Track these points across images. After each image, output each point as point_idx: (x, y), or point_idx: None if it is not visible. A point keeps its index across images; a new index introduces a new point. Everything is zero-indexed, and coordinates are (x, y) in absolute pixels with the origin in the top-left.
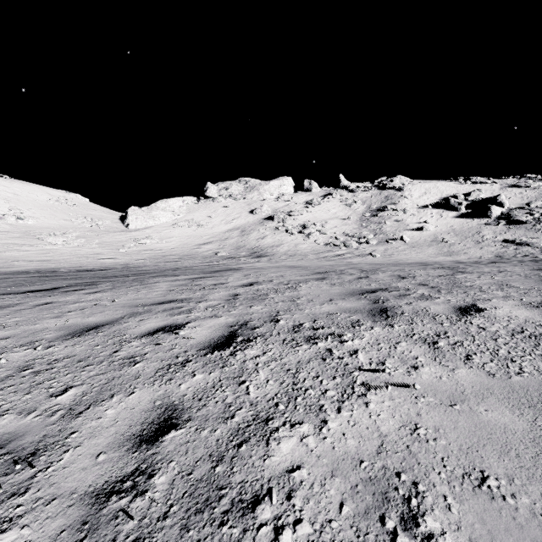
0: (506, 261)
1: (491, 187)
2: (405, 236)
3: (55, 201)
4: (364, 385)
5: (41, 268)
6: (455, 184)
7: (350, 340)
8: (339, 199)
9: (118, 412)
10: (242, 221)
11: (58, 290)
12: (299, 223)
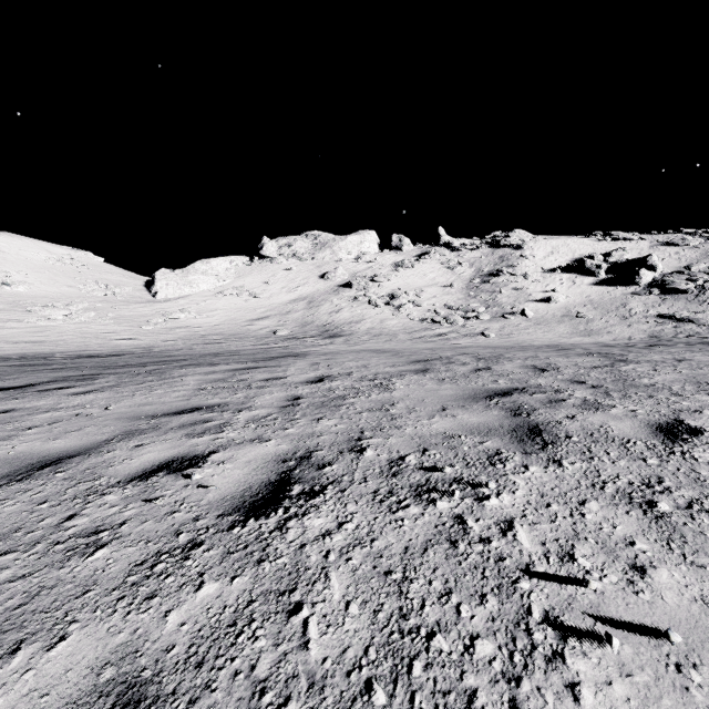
0: (668, 343)
1: (638, 245)
2: (527, 310)
3: (56, 260)
4: (551, 623)
5: (29, 353)
6: (590, 241)
7: (493, 494)
8: (438, 260)
9: (8, 708)
10: (310, 289)
11: (34, 387)
12: (386, 292)
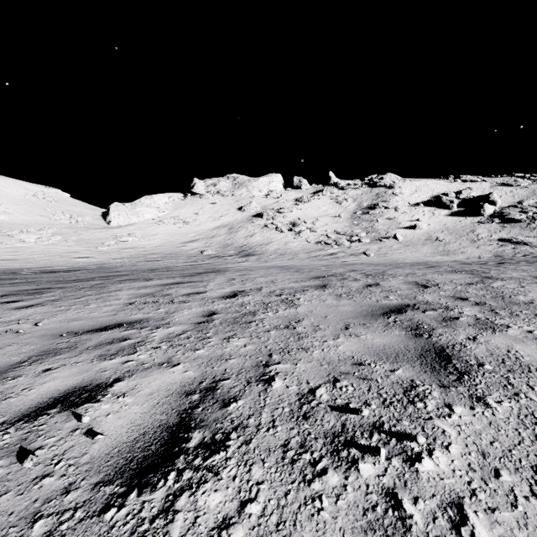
0: (512, 261)
1: (481, 185)
2: (398, 235)
3: (32, 196)
4: None
5: (2, 269)
6: (445, 182)
7: (424, 451)
8: (329, 196)
9: None
10: (230, 218)
11: None
12: (289, 221)
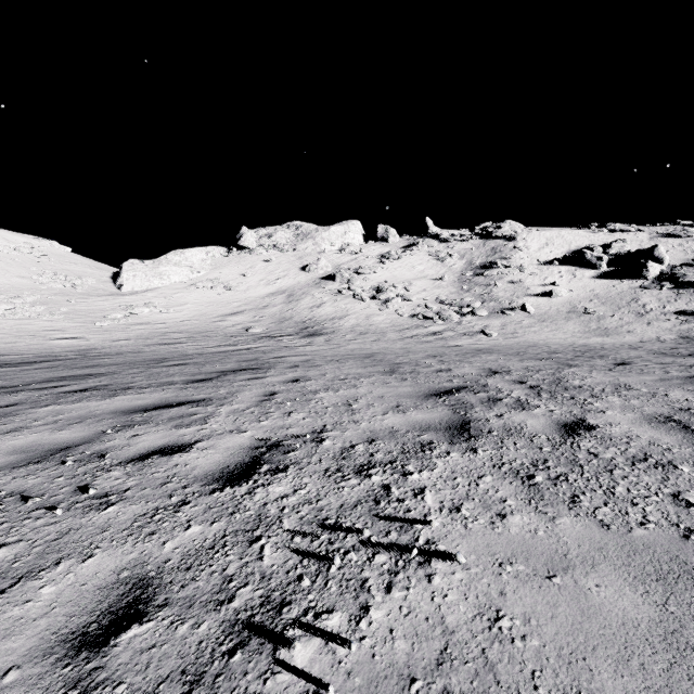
0: None
1: (637, 237)
2: (528, 305)
3: (13, 249)
4: None
5: None
6: (586, 232)
7: None
8: (427, 251)
9: None
10: (290, 281)
11: None
12: (371, 285)
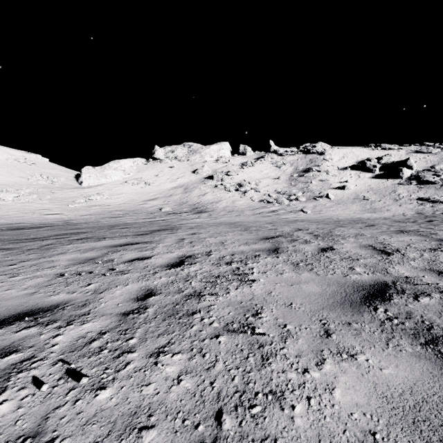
0: (437, 219)
1: (398, 153)
2: (330, 194)
3: (14, 160)
4: None
5: None
6: (367, 149)
7: None
8: (270, 161)
9: None
10: (185, 180)
11: None
12: (236, 182)
